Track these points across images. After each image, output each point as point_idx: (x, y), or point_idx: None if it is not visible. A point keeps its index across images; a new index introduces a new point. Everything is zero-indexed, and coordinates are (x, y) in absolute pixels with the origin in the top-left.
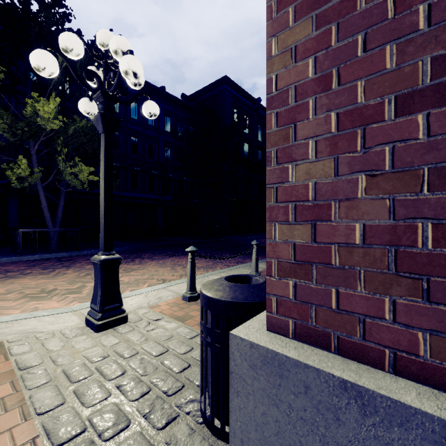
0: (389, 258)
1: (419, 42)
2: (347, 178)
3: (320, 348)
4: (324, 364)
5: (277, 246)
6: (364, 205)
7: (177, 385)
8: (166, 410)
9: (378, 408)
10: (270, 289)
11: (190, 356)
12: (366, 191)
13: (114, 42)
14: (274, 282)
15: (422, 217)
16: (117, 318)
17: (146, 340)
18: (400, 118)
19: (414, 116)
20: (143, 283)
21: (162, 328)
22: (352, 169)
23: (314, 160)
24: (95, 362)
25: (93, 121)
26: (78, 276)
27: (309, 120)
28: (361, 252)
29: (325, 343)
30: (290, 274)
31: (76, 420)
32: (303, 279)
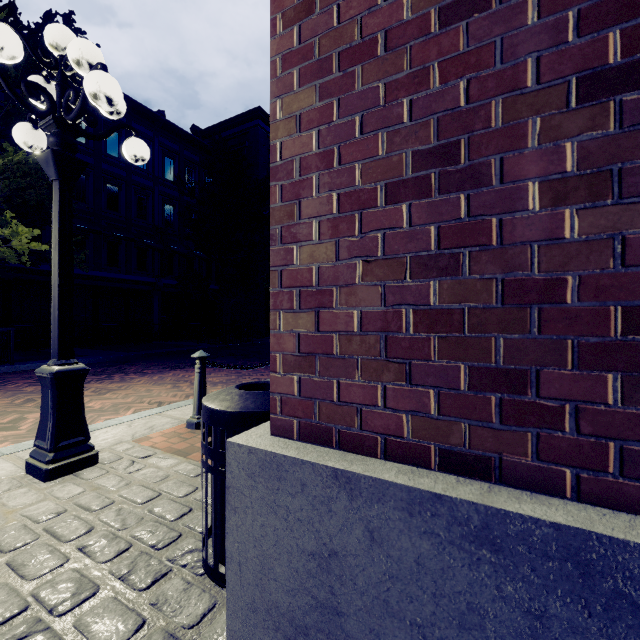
0: (381, 345)
1: (403, 134)
2: (347, 263)
3: (323, 446)
4: (321, 458)
5: (281, 337)
6: (361, 291)
7: (171, 535)
8: (154, 566)
9: (362, 490)
10: (274, 387)
11: (193, 498)
12: (363, 277)
13: (76, 47)
14: (279, 379)
15: (406, 303)
16: (80, 459)
17: (128, 485)
18: (389, 206)
19: (400, 206)
20: (127, 410)
21: (153, 467)
22: (351, 254)
23: (318, 242)
24: (42, 521)
25: (39, 161)
26: (11, 404)
27: (313, 198)
28: (358, 340)
29: (327, 440)
30: (295, 369)
31: (11, 599)
32: (307, 373)
